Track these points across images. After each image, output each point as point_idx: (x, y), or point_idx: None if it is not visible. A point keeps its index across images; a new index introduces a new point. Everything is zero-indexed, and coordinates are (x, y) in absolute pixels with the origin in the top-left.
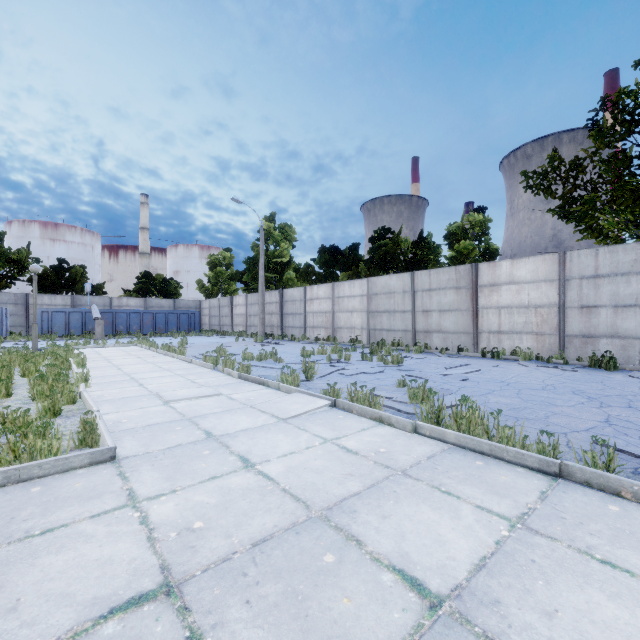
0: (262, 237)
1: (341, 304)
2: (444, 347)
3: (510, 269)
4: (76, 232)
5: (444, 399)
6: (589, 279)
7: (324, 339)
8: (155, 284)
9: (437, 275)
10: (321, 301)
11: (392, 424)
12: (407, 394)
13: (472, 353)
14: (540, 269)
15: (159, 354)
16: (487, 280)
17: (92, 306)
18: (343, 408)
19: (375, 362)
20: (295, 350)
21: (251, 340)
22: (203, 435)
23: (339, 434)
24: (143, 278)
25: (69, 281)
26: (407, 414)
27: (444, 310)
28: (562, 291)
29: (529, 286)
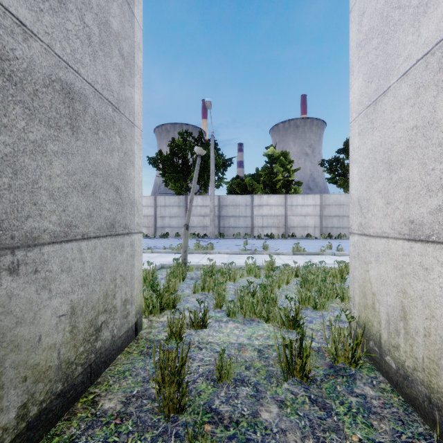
0: None
1: None
2: None
3: None
4: None
5: None
6: (163, 207)
7: None
8: None
9: None
10: None
11: None
12: None
13: None
14: (148, 201)
15: None
16: None
17: None
18: None
19: None
20: None
21: None
22: None
23: None
24: None
25: None
26: None
27: None
28: (155, 210)
29: (145, 208)
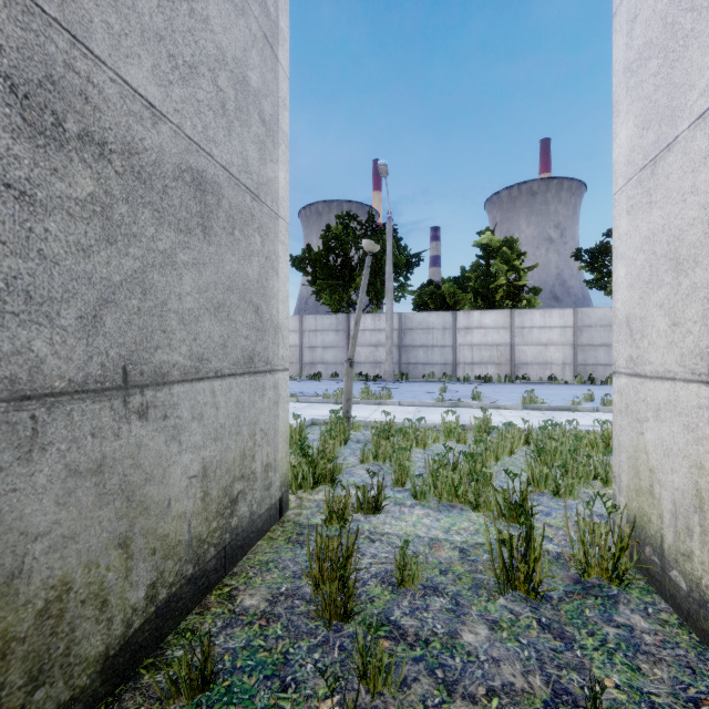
0: None
1: None
2: None
3: None
4: None
5: None
6: (313, 332)
7: None
8: None
9: None
10: None
11: None
12: None
13: None
14: (291, 324)
15: None
16: None
17: None
18: None
19: None
20: None
21: None
22: None
23: None
24: None
25: None
26: None
27: None
28: (301, 338)
29: None
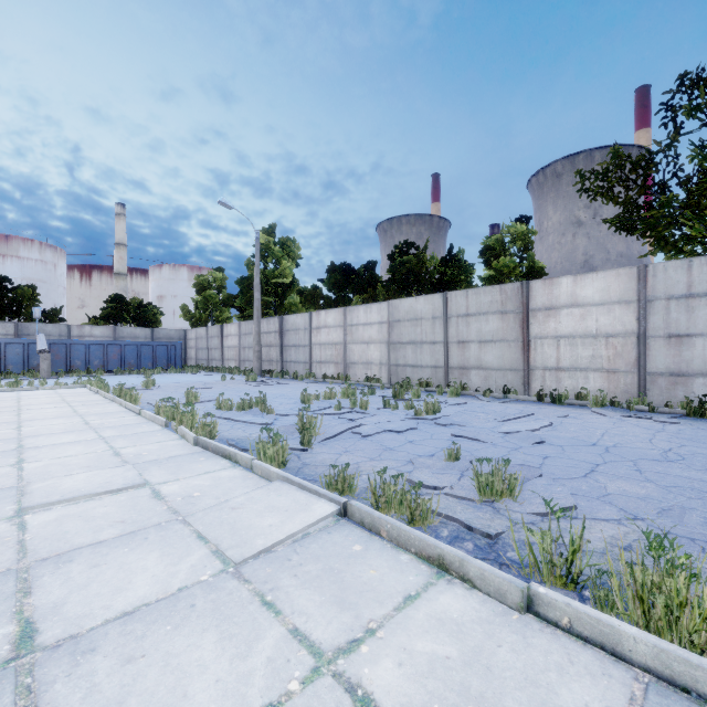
0: (258, 251)
1: (355, 334)
2: (485, 388)
3: (572, 288)
4: (33, 247)
5: (534, 489)
6: (679, 299)
7: (334, 377)
8: (129, 310)
9: (476, 296)
10: (330, 330)
11: (469, 579)
12: (475, 486)
13: (524, 396)
14: (612, 287)
15: (105, 400)
16: (542, 302)
17: (38, 336)
18: (361, 522)
19: (402, 411)
20: (295, 392)
21: (243, 378)
22: (5, 648)
23: (354, 625)
24: (113, 302)
25: (12, 304)
26: (487, 538)
27: (485, 341)
28: (643, 315)
29: (598, 309)
